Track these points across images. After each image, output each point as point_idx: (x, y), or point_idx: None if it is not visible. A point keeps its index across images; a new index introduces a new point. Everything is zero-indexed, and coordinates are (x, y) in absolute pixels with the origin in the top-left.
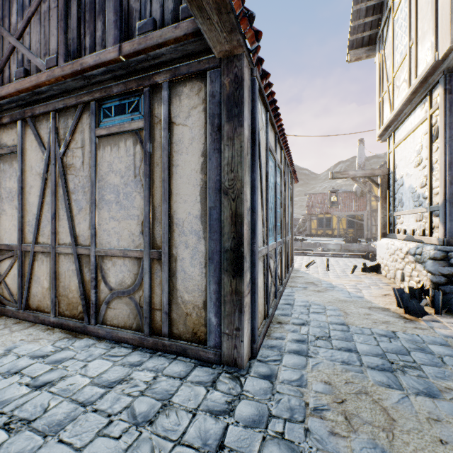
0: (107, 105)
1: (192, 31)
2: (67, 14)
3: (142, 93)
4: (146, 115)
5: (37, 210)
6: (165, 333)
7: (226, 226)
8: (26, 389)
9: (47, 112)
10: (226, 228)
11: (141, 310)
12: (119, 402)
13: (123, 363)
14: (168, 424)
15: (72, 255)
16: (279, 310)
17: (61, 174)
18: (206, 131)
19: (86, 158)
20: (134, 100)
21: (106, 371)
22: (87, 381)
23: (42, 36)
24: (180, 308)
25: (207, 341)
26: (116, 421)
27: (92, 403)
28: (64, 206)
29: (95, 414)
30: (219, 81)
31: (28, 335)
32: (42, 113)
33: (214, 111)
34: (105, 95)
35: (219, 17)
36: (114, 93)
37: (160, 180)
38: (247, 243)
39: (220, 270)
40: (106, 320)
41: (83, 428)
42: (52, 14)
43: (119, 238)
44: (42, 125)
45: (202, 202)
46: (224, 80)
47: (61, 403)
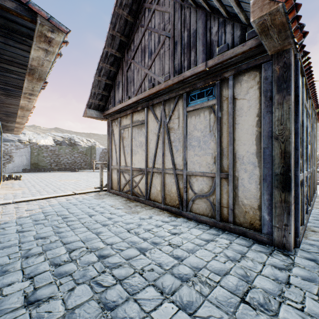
0: (192, 94)
1: (255, 45)
2: (174, 52)
3: (214, 84)
4: (217, 96)
5: (154, 151)
6: (230, 221)
7: (276, 159)
8: (168, 233)
9: (159, 102)
10: (276, 161)
11: (213, 206)
12: (216, 249)
13: (208, 232)
14: (249, 264)
15: (172, 174)
16: (310, 223)
17: (167, 133)
18: (260, 101)
19: (180, 123)
20: (209, 89)
21: (201, 234)
22: (194, 236)
23: (161, 66)
24: (241, 207)
25: (260, 230)
26: (219, 256)
27: (202, 246)
28: (168, 149)
29: (206, 250)
30: (270, 69)
31: (154, 212)
32: (157, 103)
33: (267, 88)
34: (192, 89)
35: (278, 35)
36: (197, 87)
37: (226, 132)
38: (292, 170)
39: (271, 187)
40: (192, 210)
41: (204, 254)
42: (166, 54)
43: (200, 166)
44: (157, 109)
45: (257, 144)
46: (275, 67)
47: (187, 242)
